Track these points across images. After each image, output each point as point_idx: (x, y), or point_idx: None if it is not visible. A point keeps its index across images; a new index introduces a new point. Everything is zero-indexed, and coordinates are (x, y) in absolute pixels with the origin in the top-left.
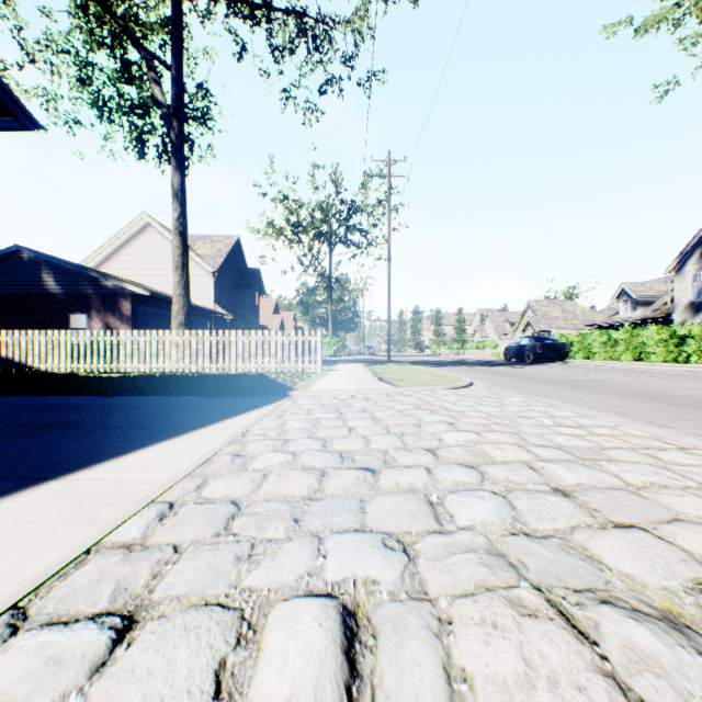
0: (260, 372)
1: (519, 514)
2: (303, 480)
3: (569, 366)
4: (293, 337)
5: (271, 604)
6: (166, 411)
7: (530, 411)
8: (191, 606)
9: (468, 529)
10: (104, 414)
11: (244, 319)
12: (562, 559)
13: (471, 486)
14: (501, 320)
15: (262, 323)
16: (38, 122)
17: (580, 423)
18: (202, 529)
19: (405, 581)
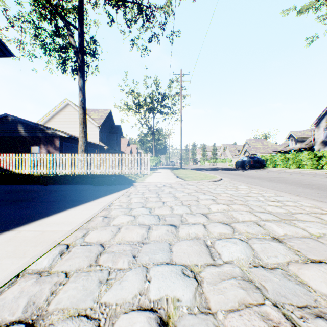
0: (120, 173)
1: (256, 254)
2: (138, 232)
3: (266, 171)
4: (136, 157)
5: (117, 316)
6: (72, 193)
7: (252, 193)
8: (69, 316)
9: (230, 263)
10: (42, 194)
11: (113, 148)
12: (286, 284)
13: (228, 235)
14: (233, 149)
15: (122, 150)
16: (13, 53)
17: (278, 199)
18: (82, 262)
19: (196, 300)
